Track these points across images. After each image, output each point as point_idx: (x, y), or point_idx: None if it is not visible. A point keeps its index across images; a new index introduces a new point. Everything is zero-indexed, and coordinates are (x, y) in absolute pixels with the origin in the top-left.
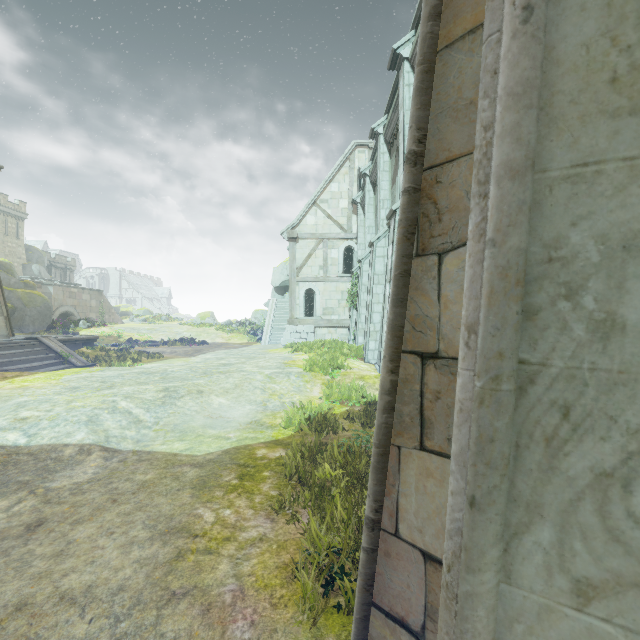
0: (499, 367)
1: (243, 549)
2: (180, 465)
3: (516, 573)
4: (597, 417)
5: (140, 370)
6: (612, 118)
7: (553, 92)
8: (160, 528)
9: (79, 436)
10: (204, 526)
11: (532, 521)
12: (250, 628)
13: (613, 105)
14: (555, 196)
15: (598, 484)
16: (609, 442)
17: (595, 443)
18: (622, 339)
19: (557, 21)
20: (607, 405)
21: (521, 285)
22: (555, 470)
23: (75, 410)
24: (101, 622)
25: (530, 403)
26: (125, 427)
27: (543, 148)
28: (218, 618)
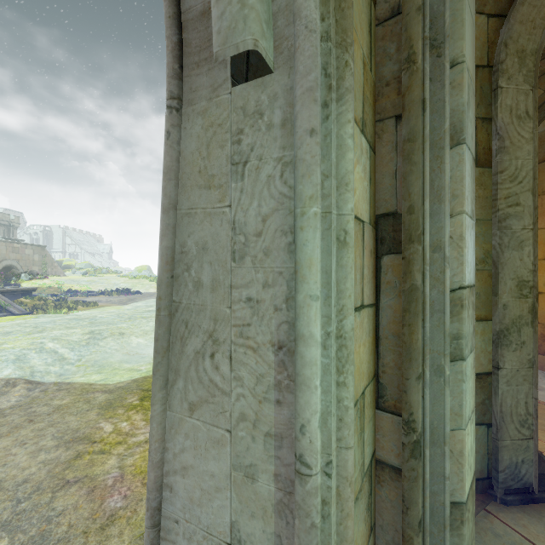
0: (160, 304)
1: (130, 449)
2: (93, 392)
3: (172, 405)
4: (195, 326)
5: (72, 317)
6: (199, 189)
7: (183, 172)
8: (66, 438)
9: (6, 372)
10: (103, 435)
11: (177, 378)
12: (123, 500)
13: (200, 183)
14: (184, 222)
15: (196, 357)
16: (199, 337)
17: (195, 338)
18: (202, 290)
19: (184, 139)
20: (198, 320)
21: (169, 264)
22: (184, 353)
23: (5, 351)
24: (5, 504)
25: (176, 321)
26: (50, 364)
27: (180, 198)
28: (99, 495)
